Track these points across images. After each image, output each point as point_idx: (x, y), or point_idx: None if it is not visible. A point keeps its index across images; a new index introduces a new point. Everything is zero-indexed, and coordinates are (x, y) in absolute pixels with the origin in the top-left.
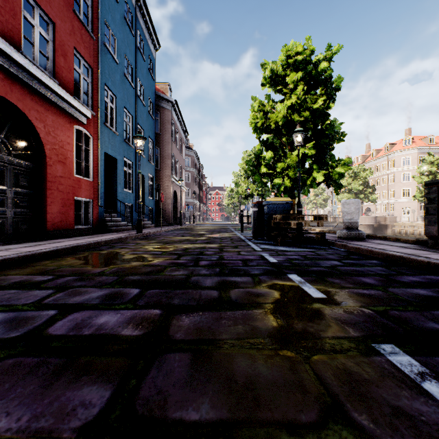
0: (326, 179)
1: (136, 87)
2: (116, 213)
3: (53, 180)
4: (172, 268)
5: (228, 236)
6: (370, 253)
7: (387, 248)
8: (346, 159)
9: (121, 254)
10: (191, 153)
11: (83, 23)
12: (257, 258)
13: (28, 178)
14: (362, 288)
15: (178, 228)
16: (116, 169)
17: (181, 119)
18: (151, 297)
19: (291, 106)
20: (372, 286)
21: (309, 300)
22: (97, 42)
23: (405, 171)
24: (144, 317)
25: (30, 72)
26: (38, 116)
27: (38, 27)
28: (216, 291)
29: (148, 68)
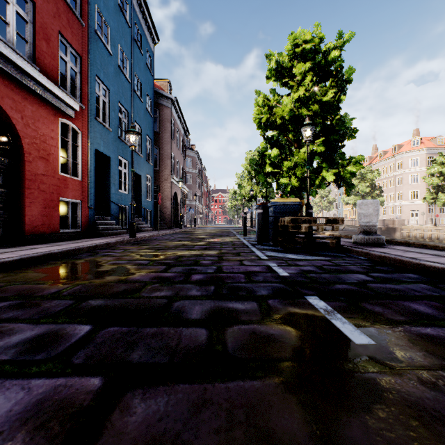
0: (336, 179)
1: (133, 81)
2: (109, 216)
3: (32, 178)
4: (153, 286)
5: (229, 240)
6: (399, 263)
7: (419, 257)
8: (359, 157)
9: (98, 264)
10: (193, 154)
11: (70, 6)
12: (263, 271)
13: (2, 175)
14: (421, 323)
15: (178, 231)
16: (109, 168)
17: (182, 117)
18: (102, 344)
19: (298, 99)
20: (433, 319)
21: (351, 352)
22: (86, 29)
23: (413, 173)
24: (65, 399)
25: (2, 53)
26: (13, 105)
27: (15, 4)
28: (205, 329)
29: (146, 62)
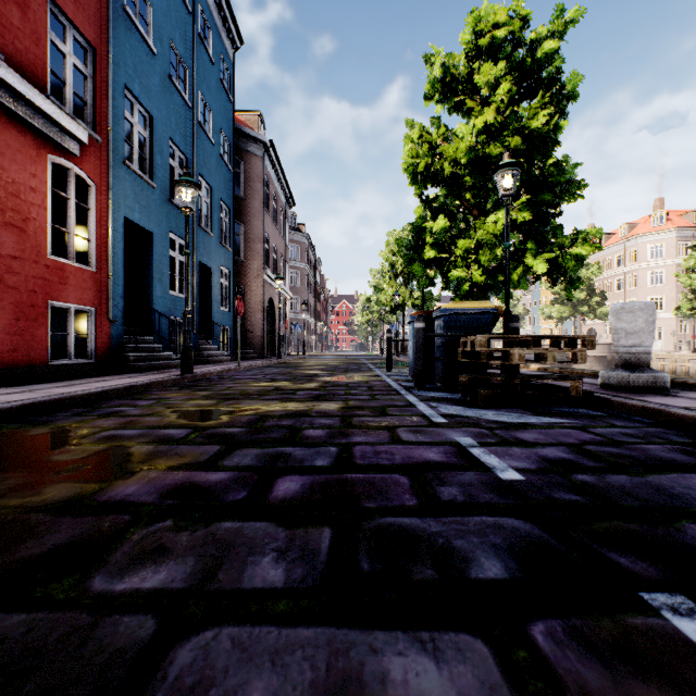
0: (550, 270)
1: (196, 107)
2: (151, 336)
3: None
4: (152, 529)
5: (362, 380)
6: None
7: None
8: (591, 230)
9: (69, 441)
10: (301, 238)
11: None
12: (453, 462)
13: None
14: None
15: (274, 362)
16: (151, 253)
17: (282, 175)
18: None
19: (484, 128)
20: None
21: None
22: (106, 1)
23: (655, 268)
24: None
25: None
26: None
27: None
28: None
29: (220, 78)
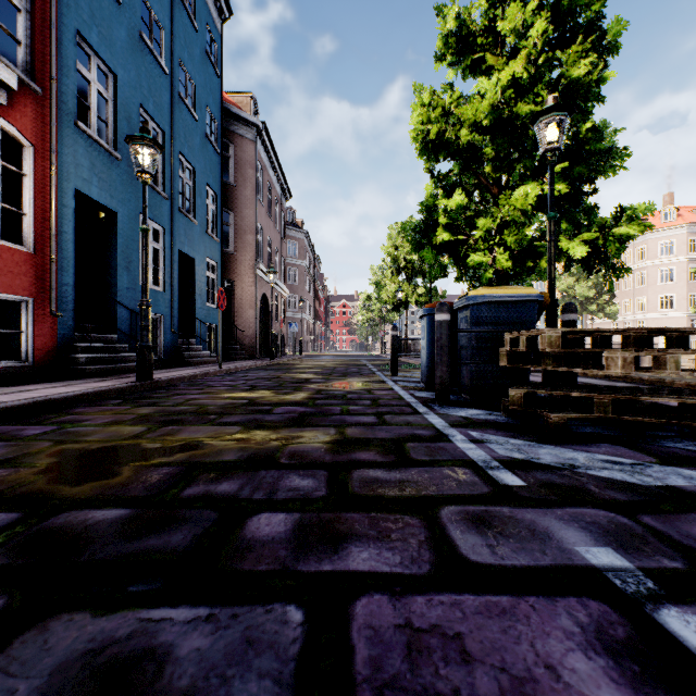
0: (587, 255)
1: (175, 75)
2: (115, 333)
3: None
4: None
5: (364, 387)
6: None
7: None
8: (640, 206)
9: None
10: (299, 234)
11: None
12: None
13: None
14: None
15: (265, 364)
16: (115, 236)
17: (276, 163)
18: None
19: (511, 83)
20: None
21: None
22: None
23: (665, 266)
24: None
25: None
26: None
27: None
28: None
29: (205, 48)
